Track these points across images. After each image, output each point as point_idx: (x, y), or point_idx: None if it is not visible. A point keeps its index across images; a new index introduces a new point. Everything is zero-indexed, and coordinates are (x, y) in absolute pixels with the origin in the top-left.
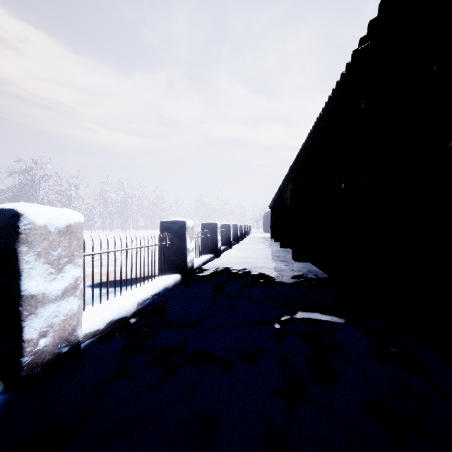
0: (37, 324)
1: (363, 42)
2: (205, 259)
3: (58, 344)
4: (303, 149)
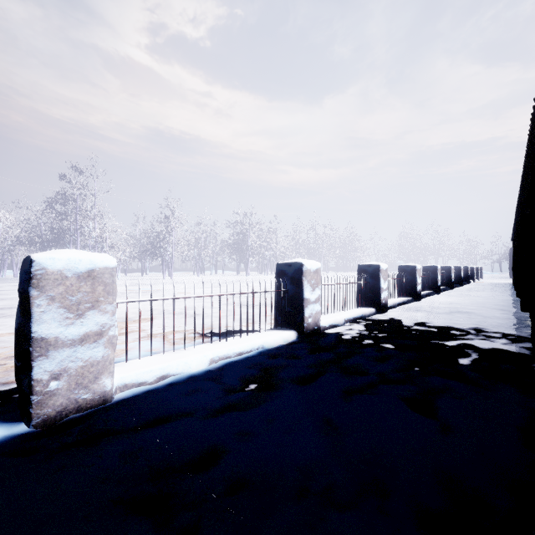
0: (308, 311)
1: None
2: (401, 300)
3: (313, 324)
4: (526, 179)
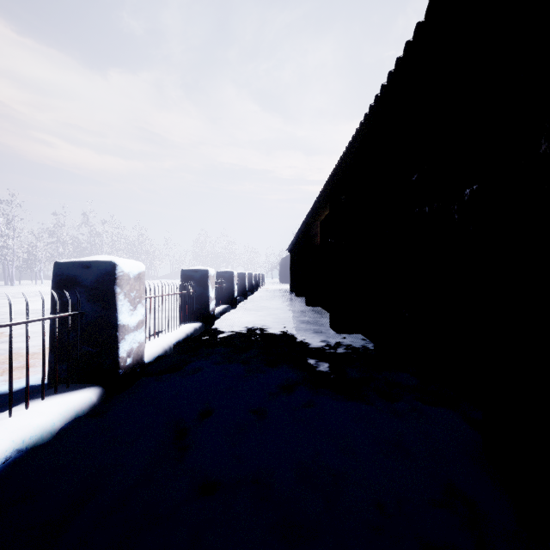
0: None
1: None
2: (182, 335)
3: None
4: (354, 141)
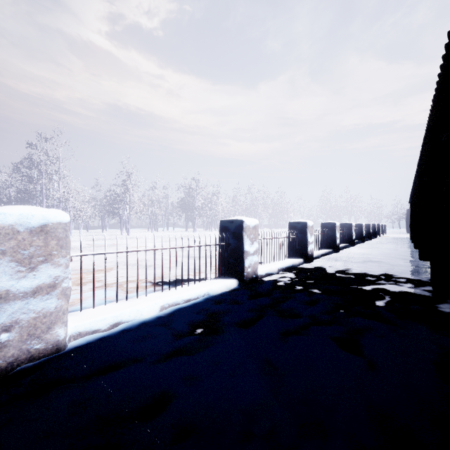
0: (247, 262)
1: (437, 95)
2: (324, 252)
3: (252, 272)
4: (424, 151)
